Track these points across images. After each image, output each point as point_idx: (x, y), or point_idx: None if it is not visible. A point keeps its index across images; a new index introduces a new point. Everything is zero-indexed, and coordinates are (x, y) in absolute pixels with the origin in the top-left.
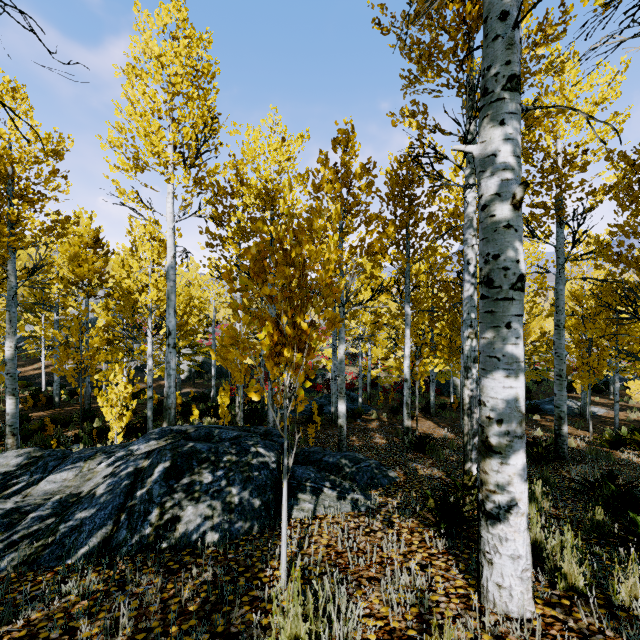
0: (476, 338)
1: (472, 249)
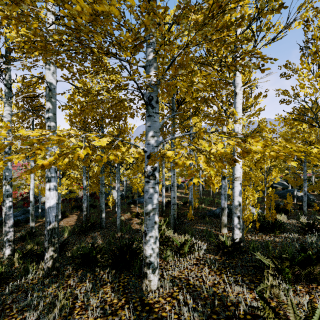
0: (9, 185)
1: (6, 140)
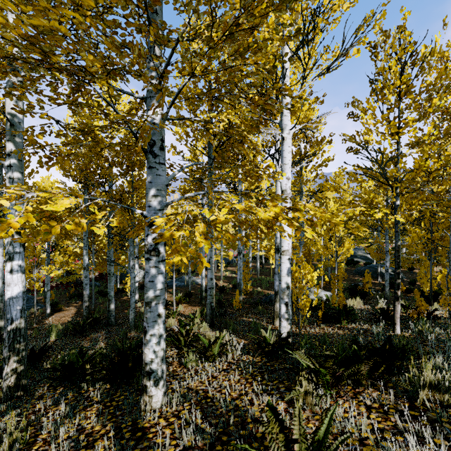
0: None
1: None
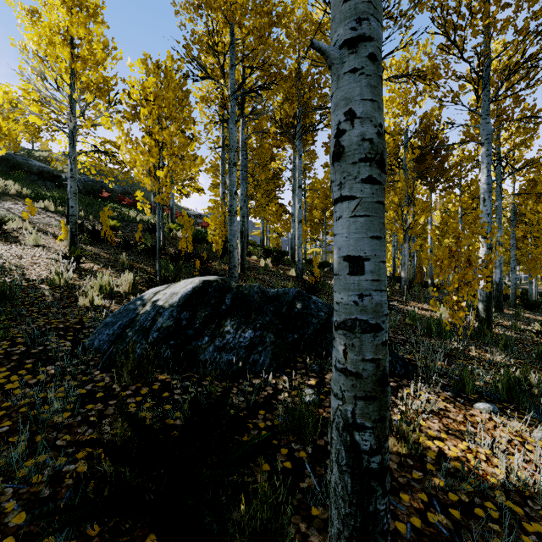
0: None
1: None
